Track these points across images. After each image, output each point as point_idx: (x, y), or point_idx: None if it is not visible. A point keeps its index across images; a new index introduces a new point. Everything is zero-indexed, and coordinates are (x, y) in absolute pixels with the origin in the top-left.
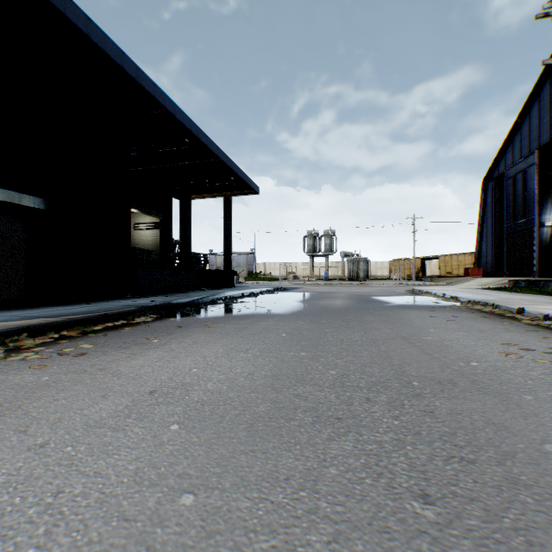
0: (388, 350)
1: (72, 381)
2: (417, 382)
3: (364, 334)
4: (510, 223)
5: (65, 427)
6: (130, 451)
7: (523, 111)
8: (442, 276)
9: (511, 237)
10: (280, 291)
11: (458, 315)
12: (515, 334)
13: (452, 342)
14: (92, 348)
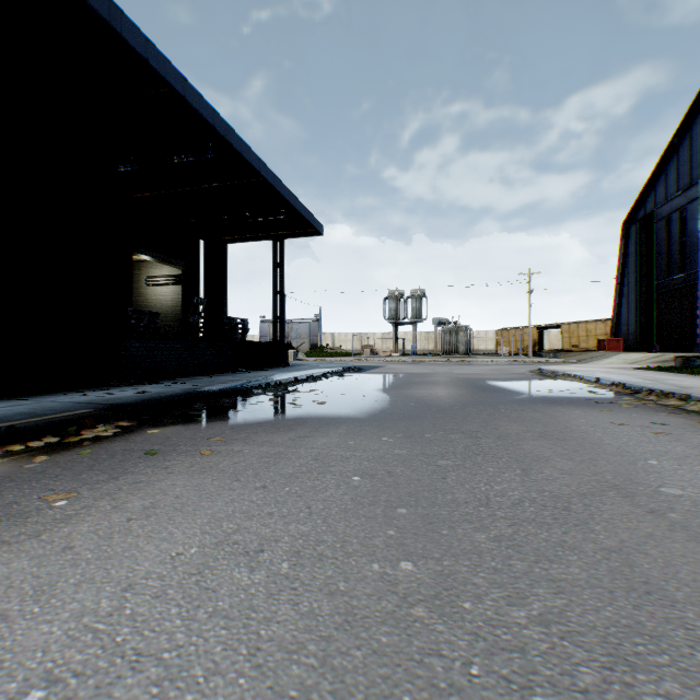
0: (624, 547)
1: None
2: None
3: (524, 475)
4: (662, 280)
5: None
6: None
7: (682, 127)
8: (566, 350)
9: (663, 298)
10: (353, 373)
11: (657, 419)
12: None
13: None
14: None
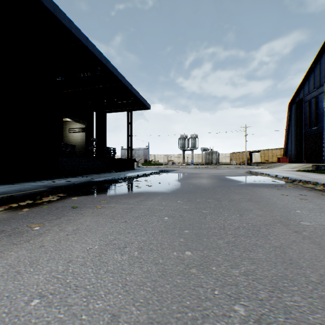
0: (282, 246)
1: None
2: None
3: (241, 217)
4: (307, 130)
5: None
6: None
7: (316, 59)
8: (262, 162)
9: (307, 138)
10: (164, 173)
11: (302, 193)
12: None
13: None
14: None
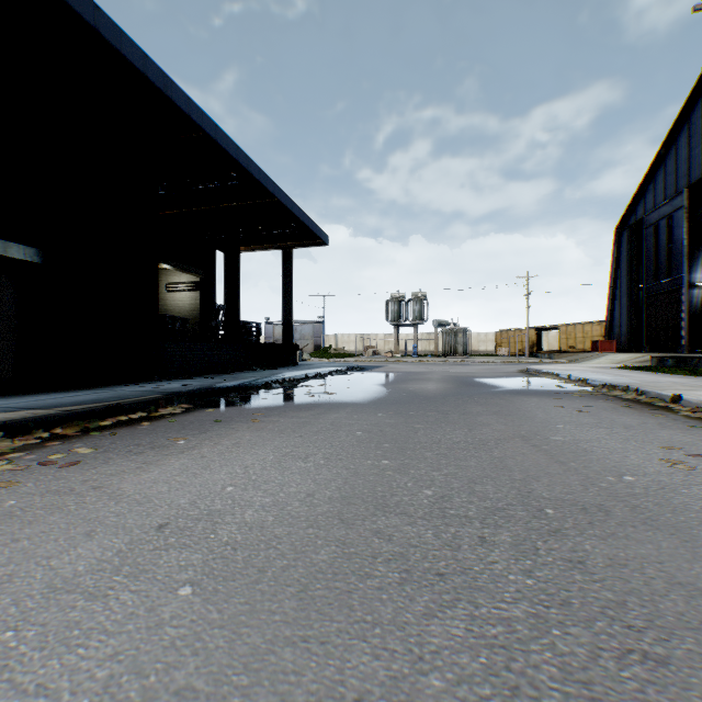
0: (504, 457)
1: (49, 508)
2: (551, 509)
3: (469, 432)
4: (651, 284)
5: (14, 591)
6: (106, 639)
7: (669, 139)
8: (563, 351)
9: (652, 301)
10: (356, 372)
11: (592, 404)
12: (675, 432)
13: (591, 445)
14: (91, 453)
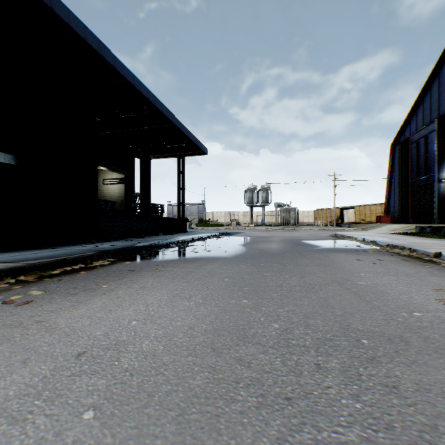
0: (327, 297)
1: (1, 338)
2: (365, 339)
3: (301, 278)
4: (414, 179)
5: None
6: None
7: (425, 87)
8: (357, 223)
9: (414, 191)
10: (225, 236)
11: (381, 258)
12: (441, 278)
13: (386, 288)
14: (41, 294)
